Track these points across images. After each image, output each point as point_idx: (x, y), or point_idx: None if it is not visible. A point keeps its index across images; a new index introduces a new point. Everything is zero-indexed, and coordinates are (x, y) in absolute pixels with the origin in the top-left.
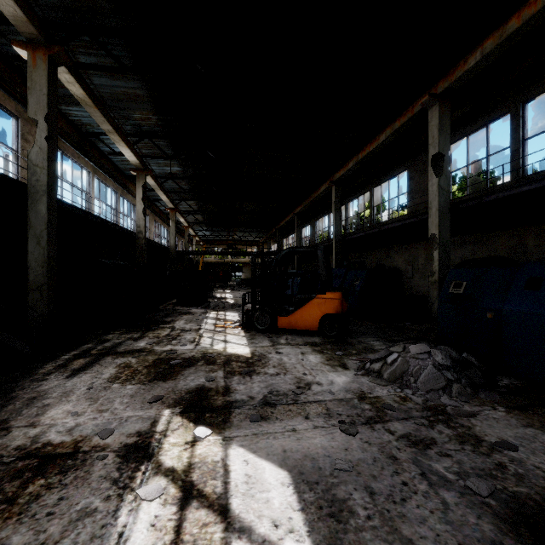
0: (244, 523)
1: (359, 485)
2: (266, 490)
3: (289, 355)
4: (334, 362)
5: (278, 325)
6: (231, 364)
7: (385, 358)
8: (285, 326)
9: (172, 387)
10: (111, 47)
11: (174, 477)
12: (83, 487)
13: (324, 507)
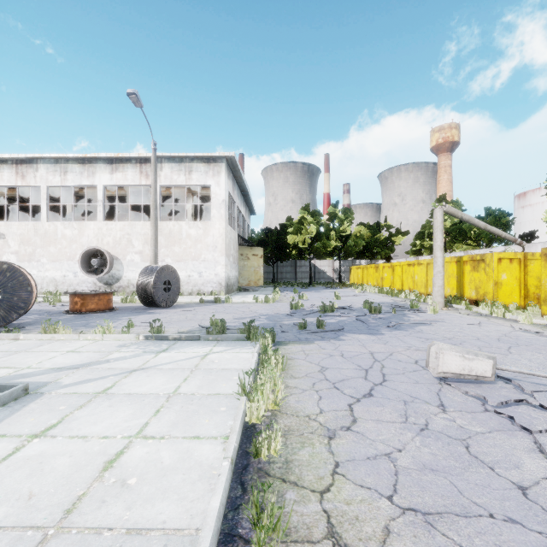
0: None
1: None
2: None
3: None
4: None
5: None
6: None
7: None
8: None
9: None
10: None
11: None
12: None
13: None
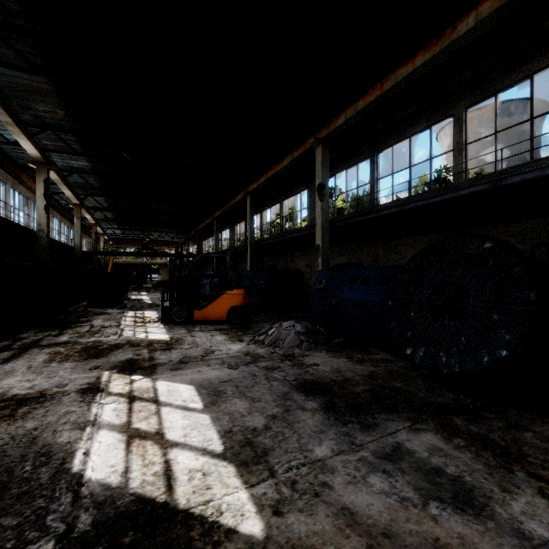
0: (168, 403)
1: (232, 385)
2: (180, 393)
3: (202, 337)
4: (234, 339)
5: (193, 318)
6: (153, 345)
7: (267, 331)
8: (200, 318)
9: (106, 361)
10: (15, 42)
11: (122, 395)
12: (60, 405)
13: (211, 393)
